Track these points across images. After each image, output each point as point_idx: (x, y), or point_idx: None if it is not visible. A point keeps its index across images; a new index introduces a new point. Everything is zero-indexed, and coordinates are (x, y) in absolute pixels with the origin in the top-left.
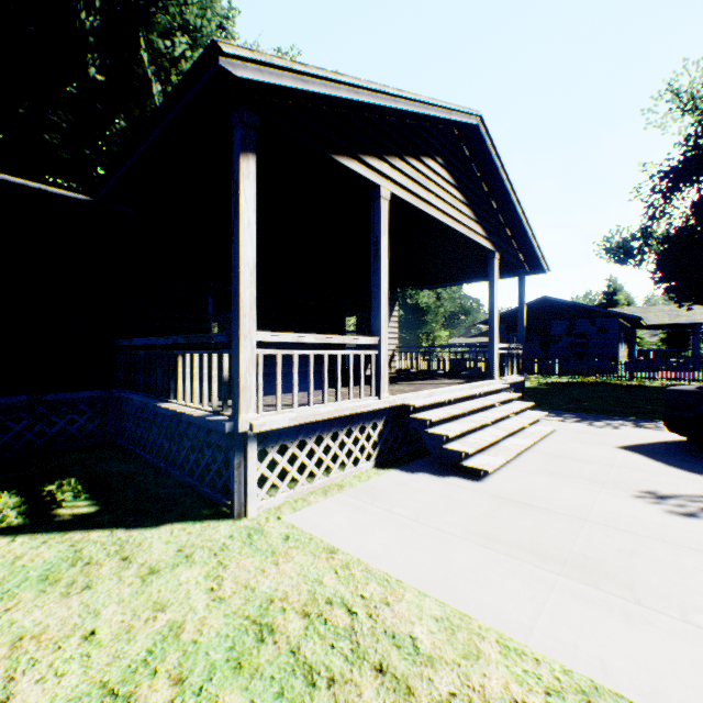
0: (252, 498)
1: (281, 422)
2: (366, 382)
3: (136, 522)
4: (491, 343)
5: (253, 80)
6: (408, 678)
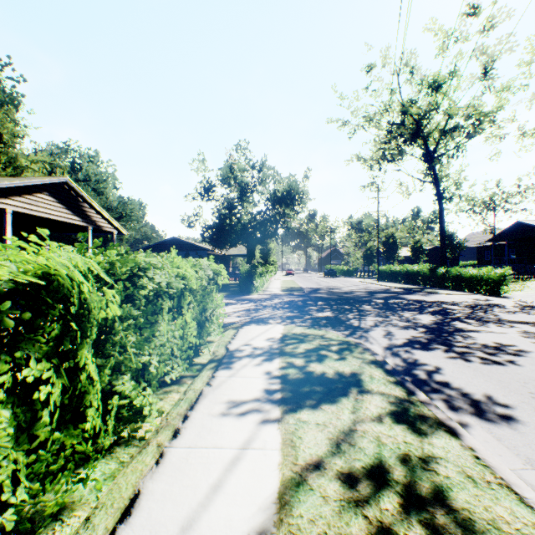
0: None
1: None
2: None
3: None
4: None
5: None
6: None
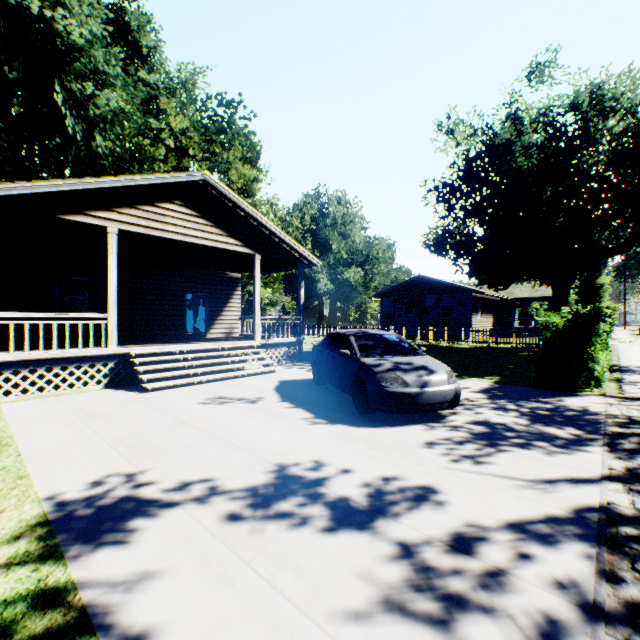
0: None
1: (8, 358)
2: (172, 342)
3: None
4: (254, 315)
5: None
6: None
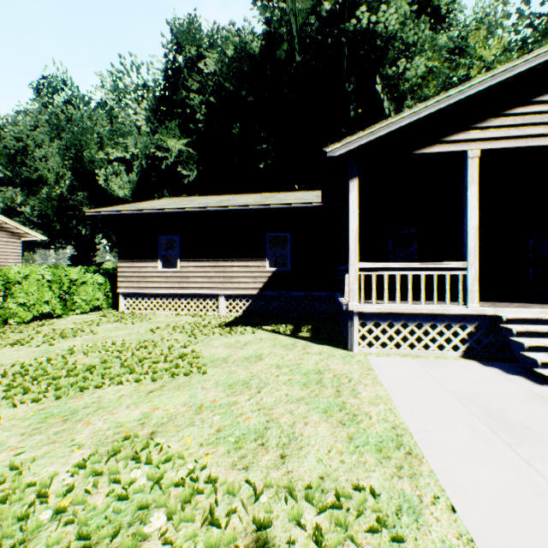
0: (355, 343)
1: (370, 309)
2: (525, 301)
3: (316, 342)
4: None
5: (343, 152)
6: (342, 395)
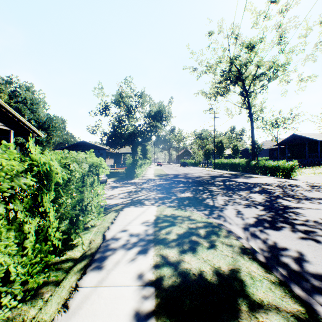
0: None
1: None
2: None
3: None
4: None
5: None
6: None
